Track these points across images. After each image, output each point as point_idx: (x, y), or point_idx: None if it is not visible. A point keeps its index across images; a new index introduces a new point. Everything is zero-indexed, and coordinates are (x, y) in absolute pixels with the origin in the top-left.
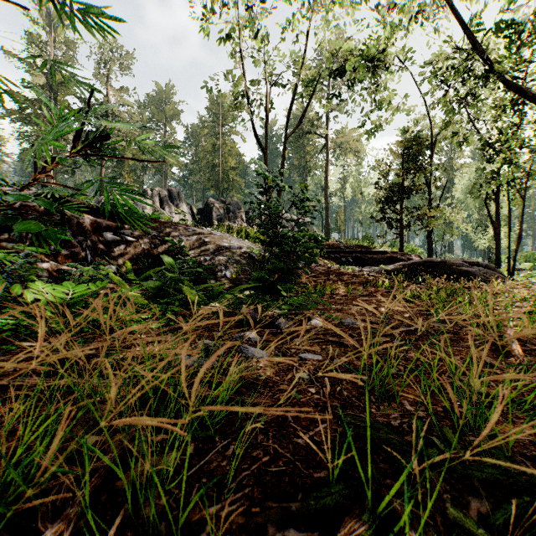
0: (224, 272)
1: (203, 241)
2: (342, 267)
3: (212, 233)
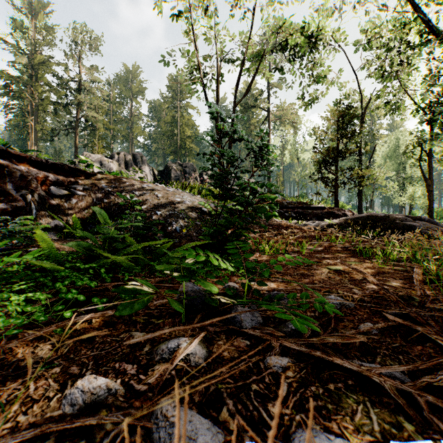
0: (174, 227)
1: (156, 196)
2: (287, 221)
3: (165, 189)
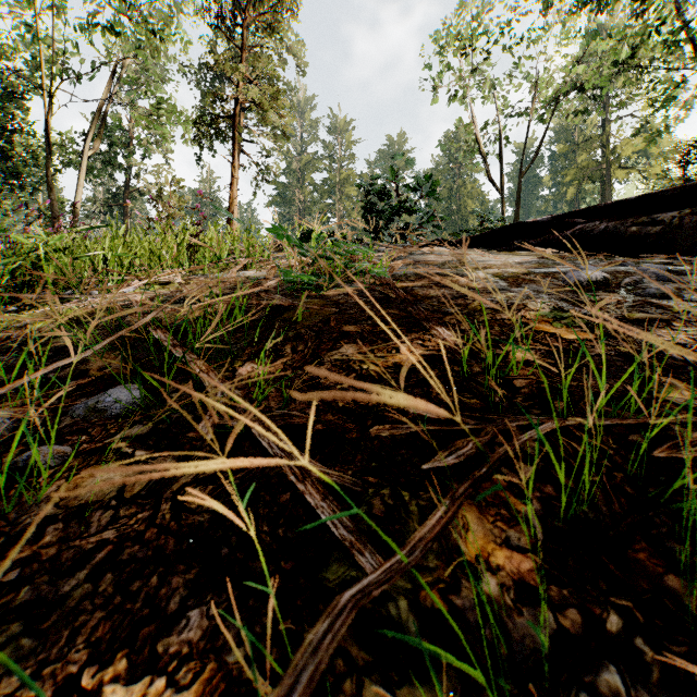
0: None
1: None
2: None
3: None
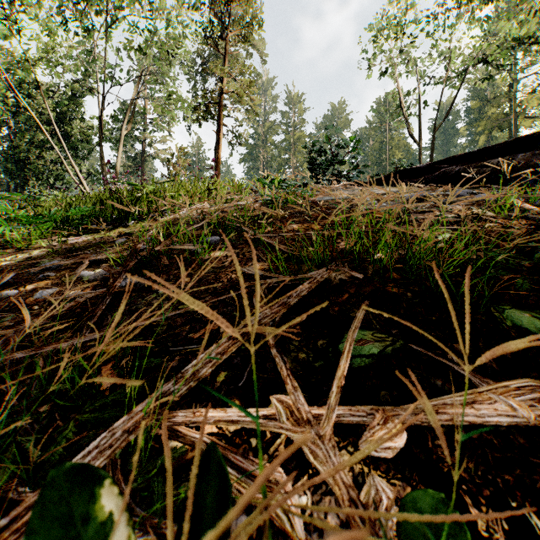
0: None
1: None
2: None
3: None
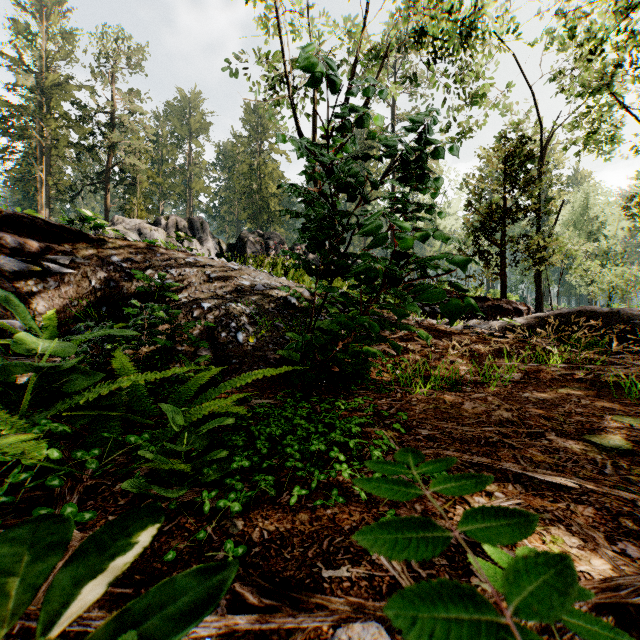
0: (233, 332)
1: (208, 277)
2: (432, 321)
3: (226, 265)
